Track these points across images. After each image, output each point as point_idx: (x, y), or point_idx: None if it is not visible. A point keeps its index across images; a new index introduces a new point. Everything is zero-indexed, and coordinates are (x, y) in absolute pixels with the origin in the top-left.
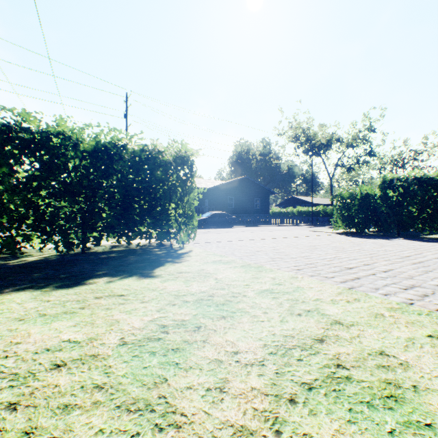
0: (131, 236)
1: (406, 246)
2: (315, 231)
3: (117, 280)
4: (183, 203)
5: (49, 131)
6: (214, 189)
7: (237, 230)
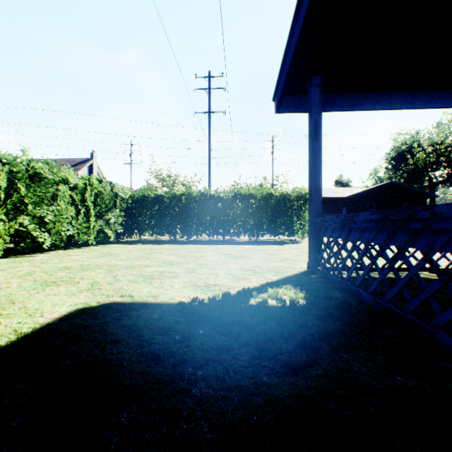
0: (275, 234)
1: None
2: None
3: (271, 245)
4: (299, 218)
5: (247, 194)
6: (351, 197)
7: None
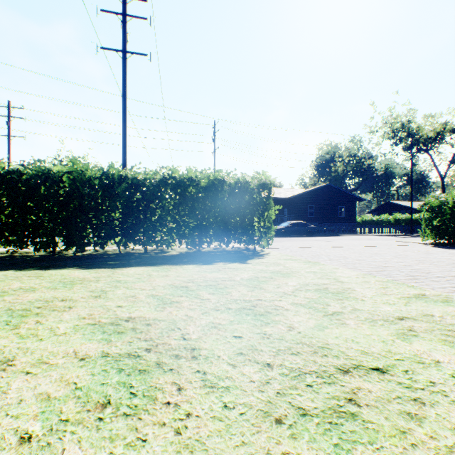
0: (228, 241)
1: None
2: (400, 241)
3: (228, 264)
4: (263, 218)
5: (184, 177)
6: (293, 198)
7: (315, 239)
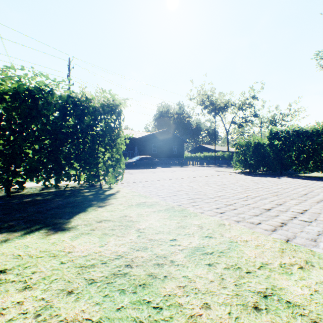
0: (58, 179)
1: (294, 183)
2: (219, 171)
3: (16, 238)
4: (110, 148)
5: None
6: (142, 138)
7: (160, 170)
